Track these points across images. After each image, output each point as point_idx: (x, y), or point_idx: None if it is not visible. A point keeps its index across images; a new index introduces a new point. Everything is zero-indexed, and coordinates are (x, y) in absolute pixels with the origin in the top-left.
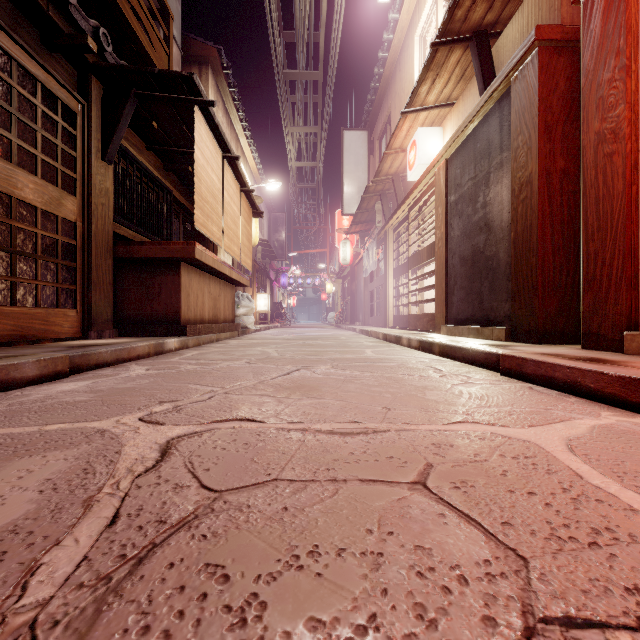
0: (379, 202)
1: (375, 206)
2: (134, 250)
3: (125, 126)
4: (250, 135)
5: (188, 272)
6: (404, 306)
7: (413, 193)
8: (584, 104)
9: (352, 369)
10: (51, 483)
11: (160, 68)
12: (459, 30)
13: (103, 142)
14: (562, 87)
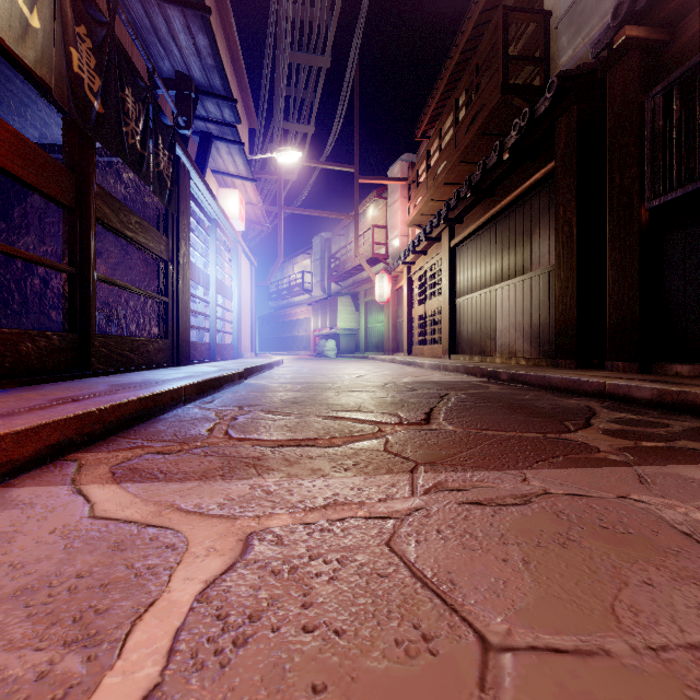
0: None
1: None
2: None
3: None
4: None
5: None
6: None
7: None
8: None
9: None
10: None
11: None
12: None
13: None
14: None
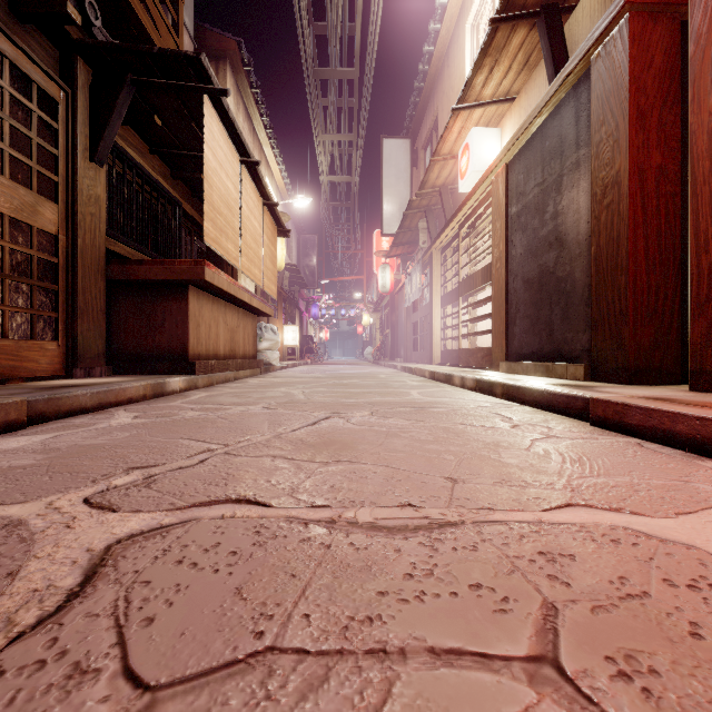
0: (424, 220)
1: (419, 224)
2: (131, 270)
3: (119, 120)
4: (276, 144)
5: (198, 298)
6: (453, 339)
7: (465, 206)
8: (694, 78)
9: (397, 417)
10: None
11: None
12: (525, 3)
13: (92, 139)
14: (659, 63)
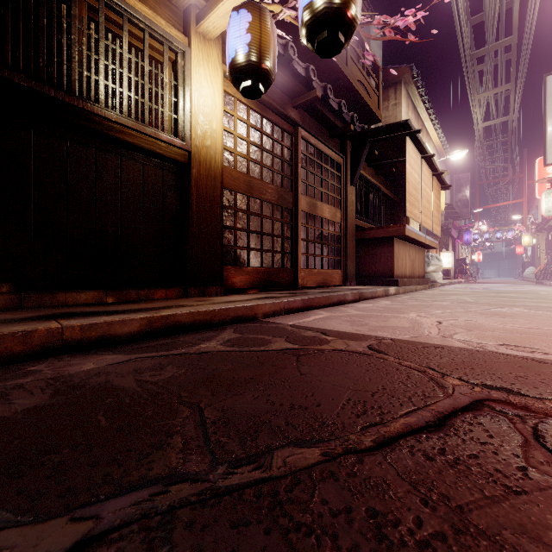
0: None
1: None
2: (366, 234)
3: (362, 162)
4: (434, 117)
5: (397, 244)
6: None
7: None
8: None
9: (544, 311)
10: (409, 323)
11: (374, 109)
12: None
13: (351, 175)
14: None
